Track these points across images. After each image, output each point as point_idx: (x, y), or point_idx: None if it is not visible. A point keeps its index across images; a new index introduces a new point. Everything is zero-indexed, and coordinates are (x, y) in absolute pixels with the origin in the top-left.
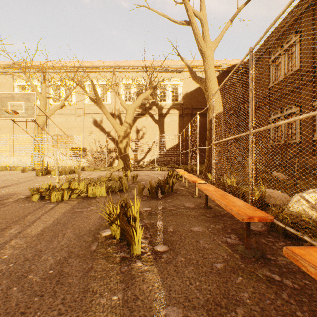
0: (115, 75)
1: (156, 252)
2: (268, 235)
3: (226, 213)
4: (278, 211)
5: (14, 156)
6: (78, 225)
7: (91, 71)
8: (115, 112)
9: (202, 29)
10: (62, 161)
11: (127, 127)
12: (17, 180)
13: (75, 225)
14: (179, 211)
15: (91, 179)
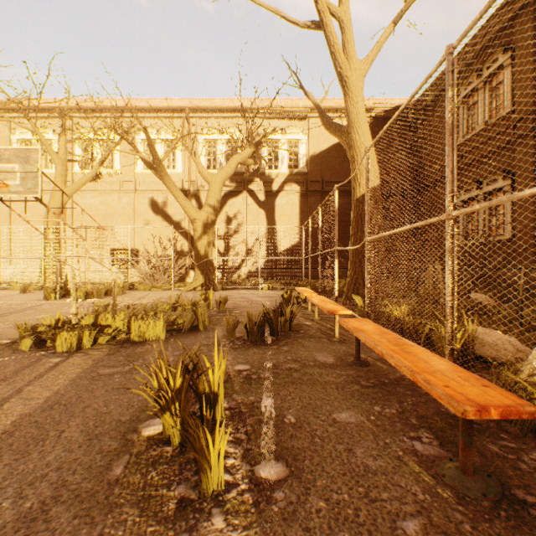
0: (189, 123)
1: (259, 483)
2: (499, 432)
3: (399, 376)
4: (513, 379)
5: (11, 264)
6: (96, 407)
7: (148, 116)
8: (190, 188)
9: (343, 37)
10: (97, 272)
11: (209, 212)
12: (7, 307)
13: (90, 409)
14: (305, 372)
15: (140, 307)
